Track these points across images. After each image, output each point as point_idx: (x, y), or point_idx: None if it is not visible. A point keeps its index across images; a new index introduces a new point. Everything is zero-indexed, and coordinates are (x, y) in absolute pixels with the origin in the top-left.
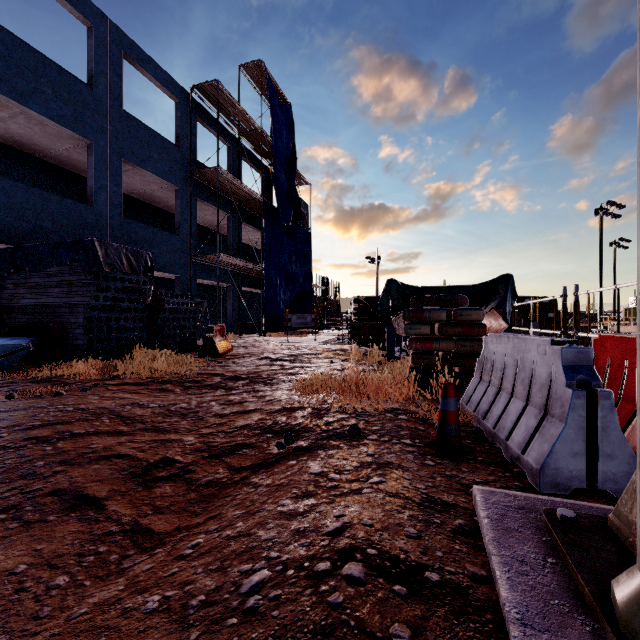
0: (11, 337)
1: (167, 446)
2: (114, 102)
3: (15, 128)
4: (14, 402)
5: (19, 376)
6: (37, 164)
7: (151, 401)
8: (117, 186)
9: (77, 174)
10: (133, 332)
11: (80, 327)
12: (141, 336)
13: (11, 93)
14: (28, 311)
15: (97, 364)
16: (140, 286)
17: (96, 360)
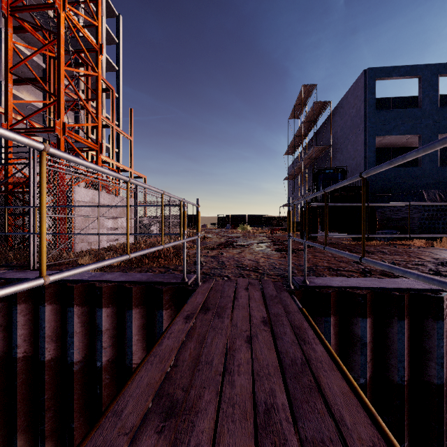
0: (389, 230)
1: (445, 257)
2: (433, 106)
3: (384, 141)
4: (397, 248)
5: (395, 242)
6: (392, 151)
7: (445, 252)
8: (435, 151)
9: (411, 147)
10: (442, 229)
11: (416, 226)
12: (446, 231)
13: (385, 133)
14: (394, 220)
15: (423, 242)
16: (446, 207)
17: (423, 240)
